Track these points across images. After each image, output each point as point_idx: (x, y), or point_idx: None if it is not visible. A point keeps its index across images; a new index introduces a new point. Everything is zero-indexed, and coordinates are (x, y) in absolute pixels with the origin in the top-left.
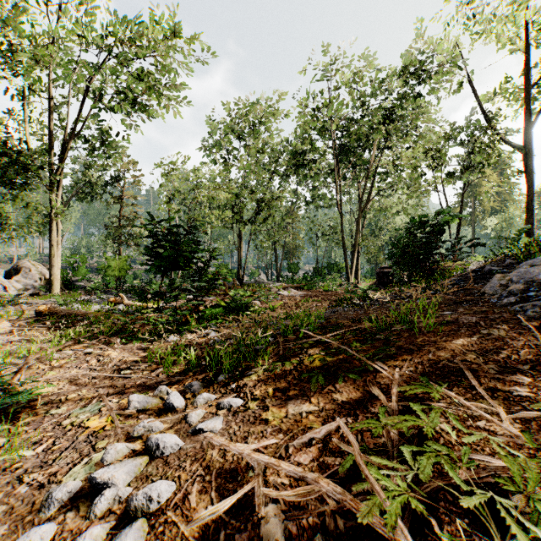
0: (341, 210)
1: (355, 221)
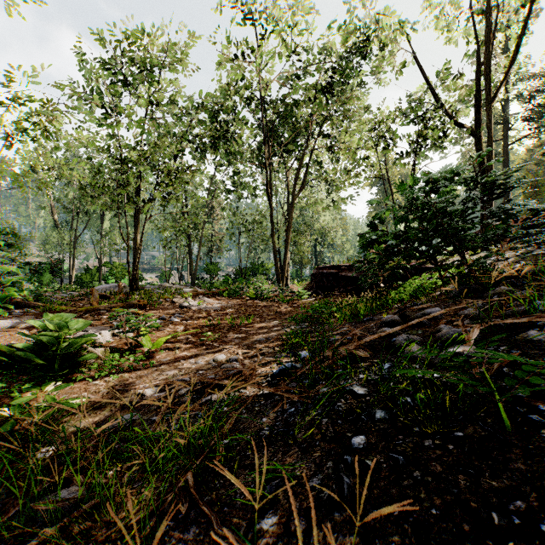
0: (271, 196)
1: (282, 217)
